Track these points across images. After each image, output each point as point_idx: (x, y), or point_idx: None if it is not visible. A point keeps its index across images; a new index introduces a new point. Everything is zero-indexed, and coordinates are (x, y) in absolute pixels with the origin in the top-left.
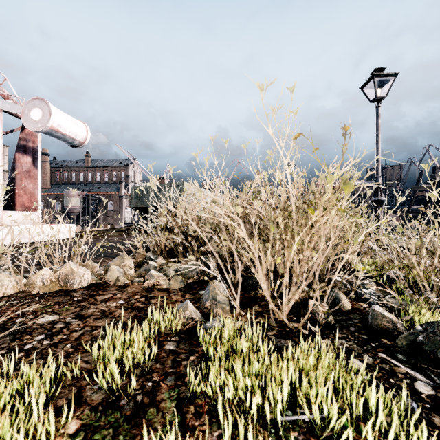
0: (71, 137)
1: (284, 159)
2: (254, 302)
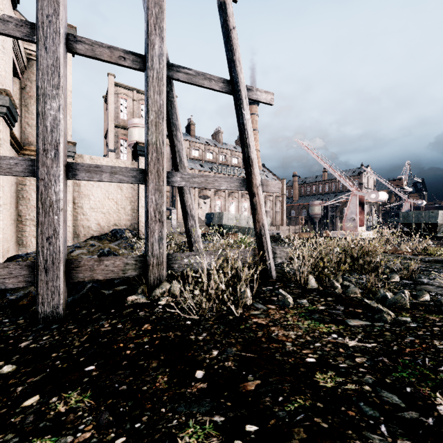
0: (381, 200)
1: None
2: None
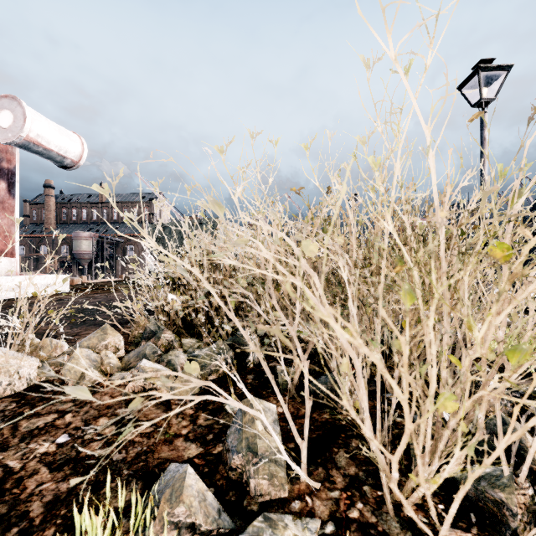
0: (58, 154)
1: (422, 122)
2: (336, 442)
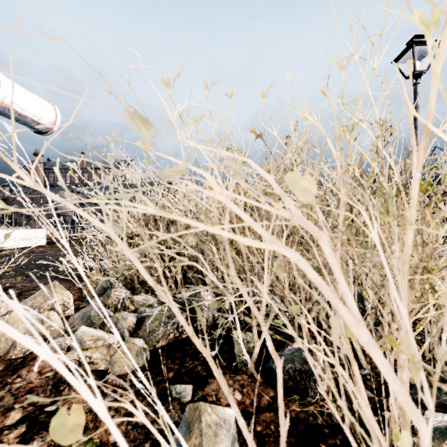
0: (33, 120)
1: None
2: None
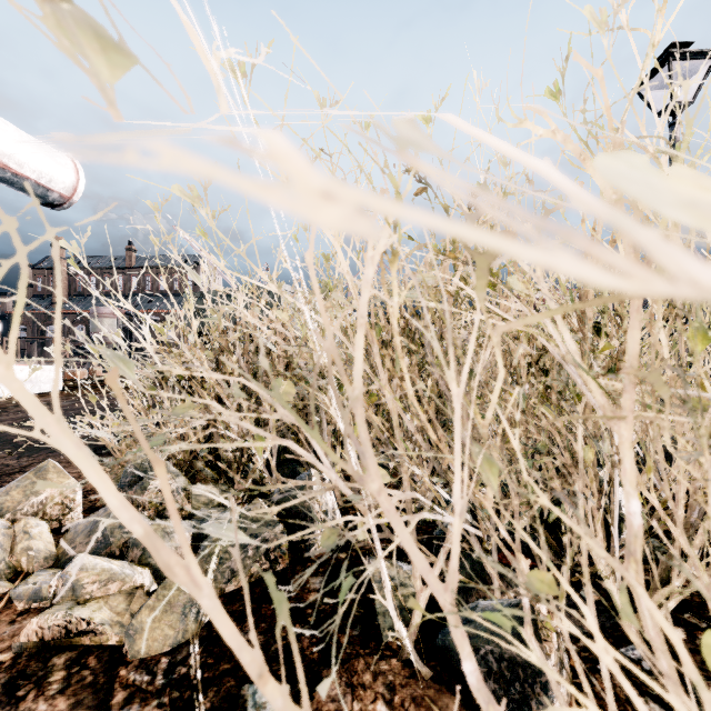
0: (38, 184)
1: None
2: None
